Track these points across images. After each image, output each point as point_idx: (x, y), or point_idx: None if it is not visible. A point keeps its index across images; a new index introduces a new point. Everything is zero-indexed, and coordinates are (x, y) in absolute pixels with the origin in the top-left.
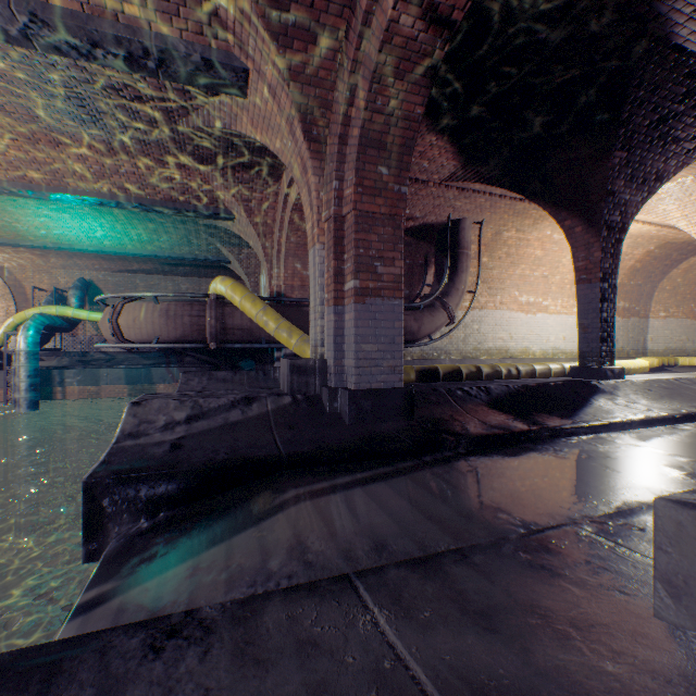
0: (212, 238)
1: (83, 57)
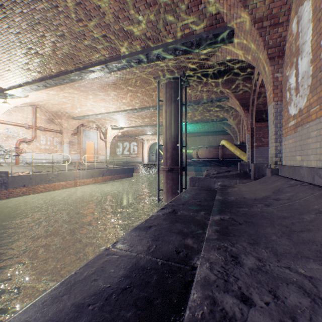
0: (220, 124)
1: (196, 105)
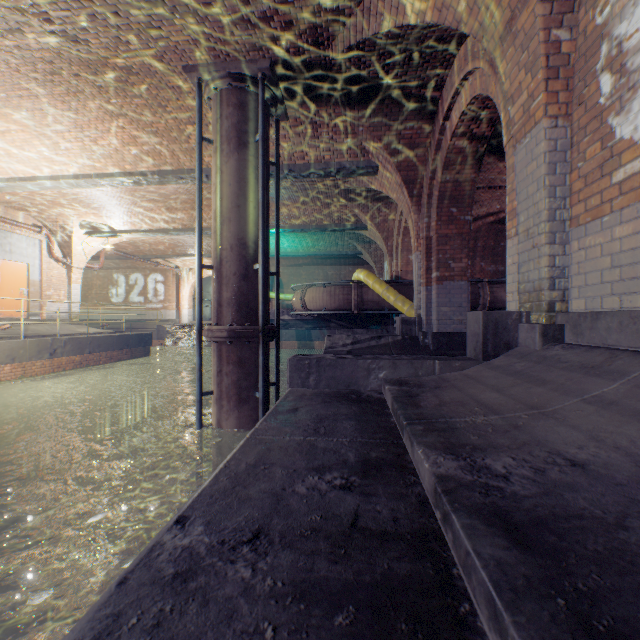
0: (351, 240)
1: (304, 178)
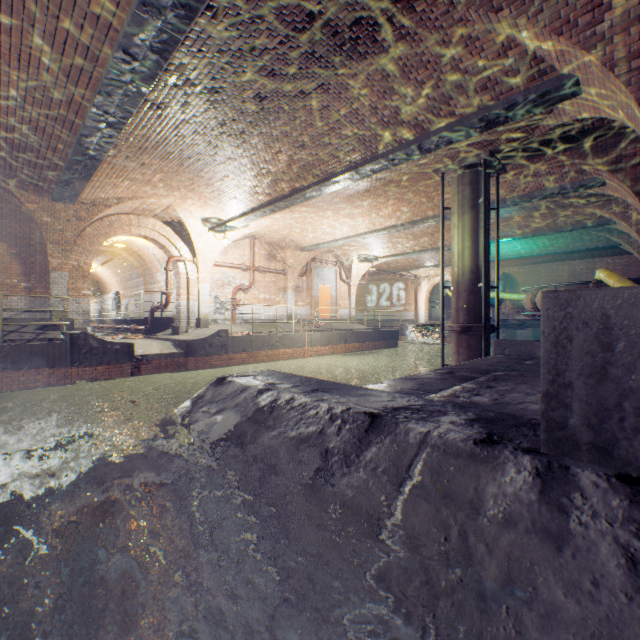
0: (599, 233)
1: (526, 203)
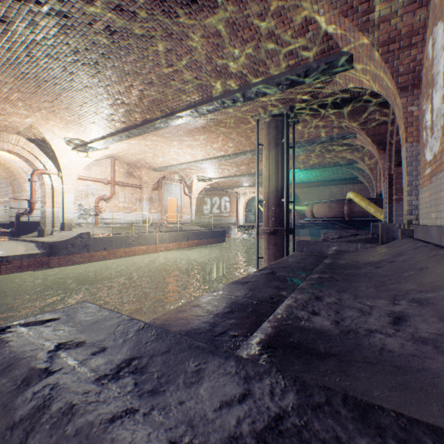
0: (347, 169)
1: (310, 145)
